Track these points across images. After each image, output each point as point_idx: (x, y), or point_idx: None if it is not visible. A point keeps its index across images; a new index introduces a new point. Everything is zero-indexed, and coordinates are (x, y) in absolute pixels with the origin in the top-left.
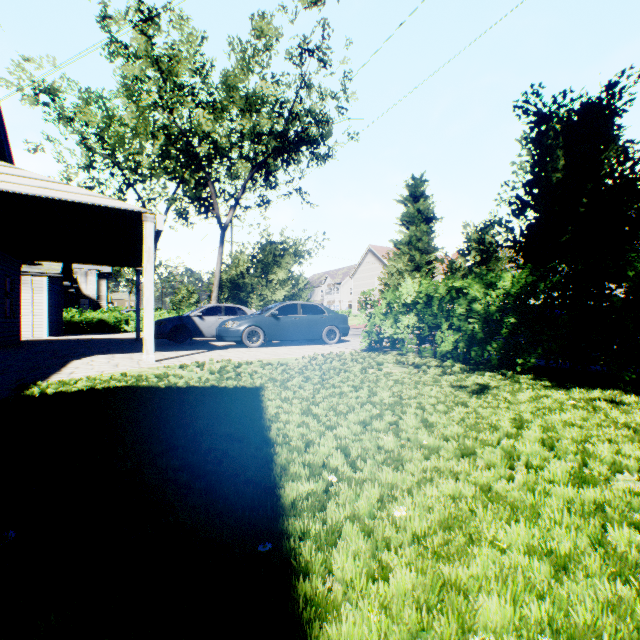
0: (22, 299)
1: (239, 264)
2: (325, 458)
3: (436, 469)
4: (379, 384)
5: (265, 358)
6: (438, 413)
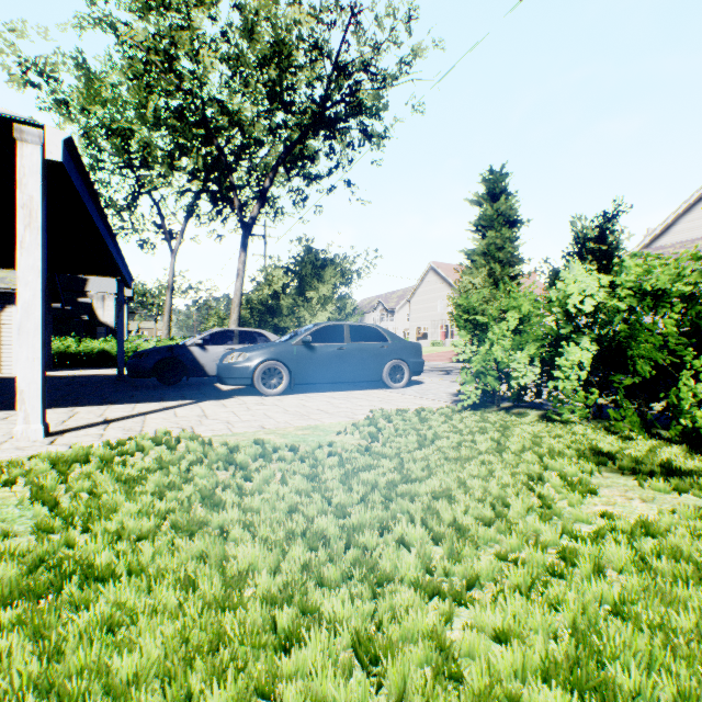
0: None
1: (272, 281)
2: None
3: None
4: None
5: (278, 426)
6: None
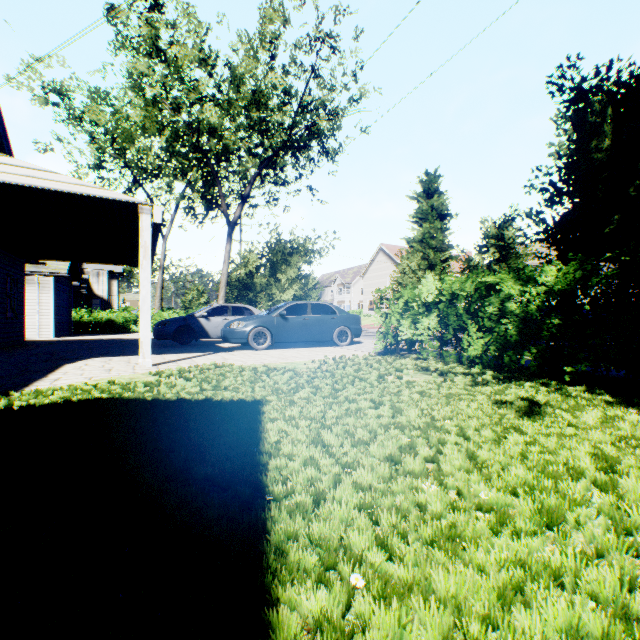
0: (29, 299)
1: (248, 263)
2: (343, 531)
3: (521, 561)
4: (403, 398)
5: (271, 362)
6: (488, 444)
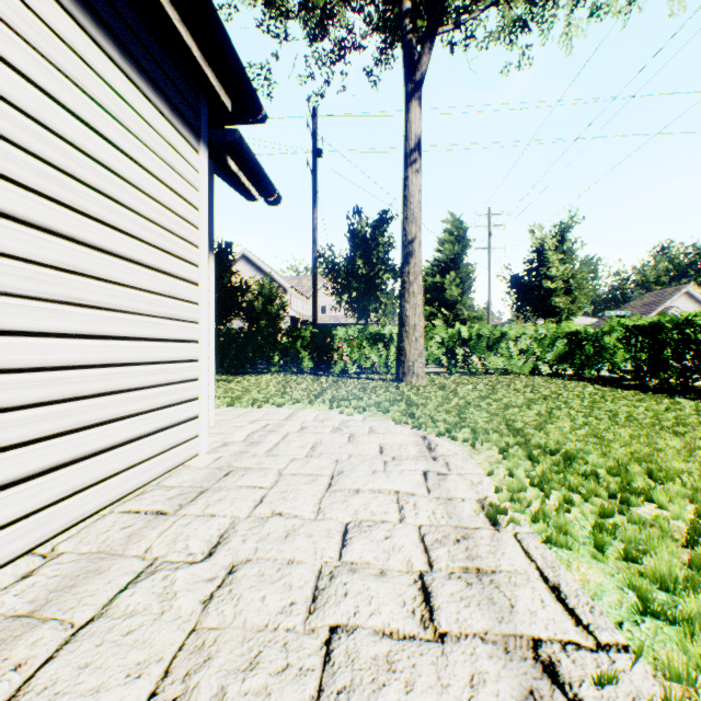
0: None
1: None
2: None
3: None
4: None
5: None
6: None
